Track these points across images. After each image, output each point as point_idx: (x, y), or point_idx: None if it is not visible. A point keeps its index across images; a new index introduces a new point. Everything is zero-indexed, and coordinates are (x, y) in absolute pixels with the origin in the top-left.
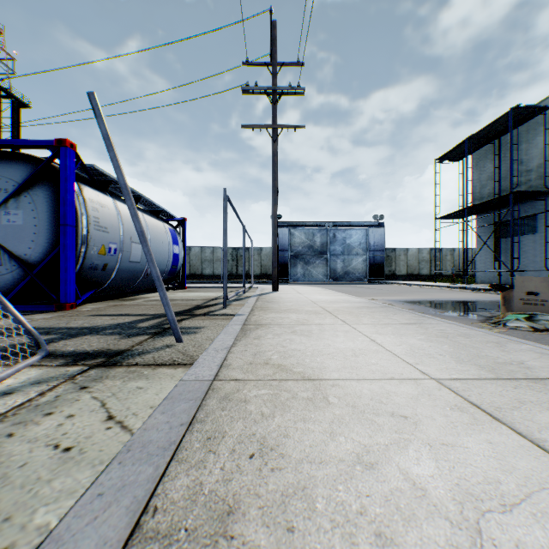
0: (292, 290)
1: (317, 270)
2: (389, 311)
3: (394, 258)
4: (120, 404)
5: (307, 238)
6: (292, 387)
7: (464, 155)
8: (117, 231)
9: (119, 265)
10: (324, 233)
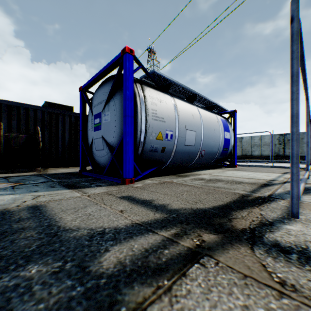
0: None
1: None
2: None
3: None
4: None
5: None
6: None
7: None
8: (173, 120)
9: (175, 148)
10: None
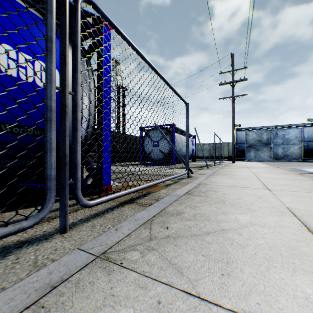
0: (241, 163)
1: (264, 154)
2: (269, 168)
3: None
4: (206, 171)
5: (257, 136)
6: (228, 171)
7: None
8: (181, 144)
9: (180, 153)
10: (268, 132)
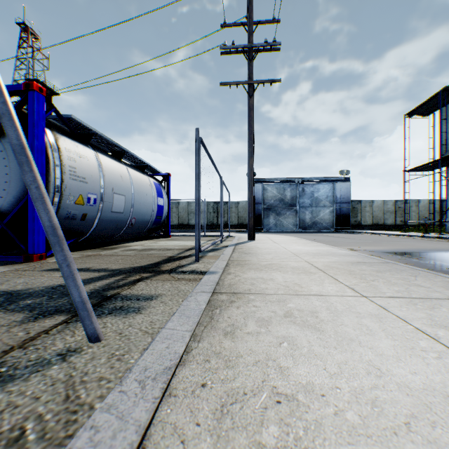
0: (267, 239)
1: (288, 221)
2: (400, 271)
3: (359, 209)
4: None
5: (278, 192)
6: None
7: (435, 109)
8: (97, 181)
9: (100, 215)
10: (294, 188)
